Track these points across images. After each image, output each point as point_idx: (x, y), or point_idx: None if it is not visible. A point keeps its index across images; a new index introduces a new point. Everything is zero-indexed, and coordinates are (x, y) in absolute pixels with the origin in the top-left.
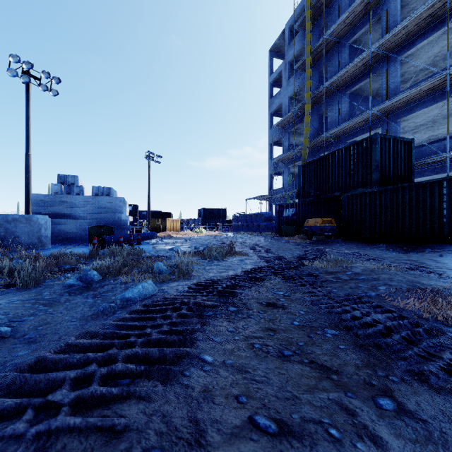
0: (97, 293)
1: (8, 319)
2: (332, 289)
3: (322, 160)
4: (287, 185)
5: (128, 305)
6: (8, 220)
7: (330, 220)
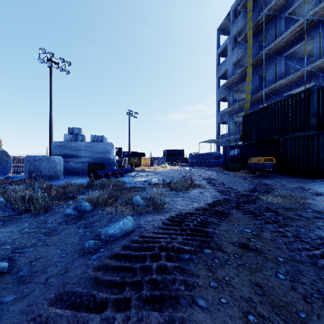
0: (88, 222)
1: (11, 250)
2: (299, 229)
3: (263, 110)
4: (231, 131)
5: (110, 241)
6: (35, 160)
7: (271, 158)
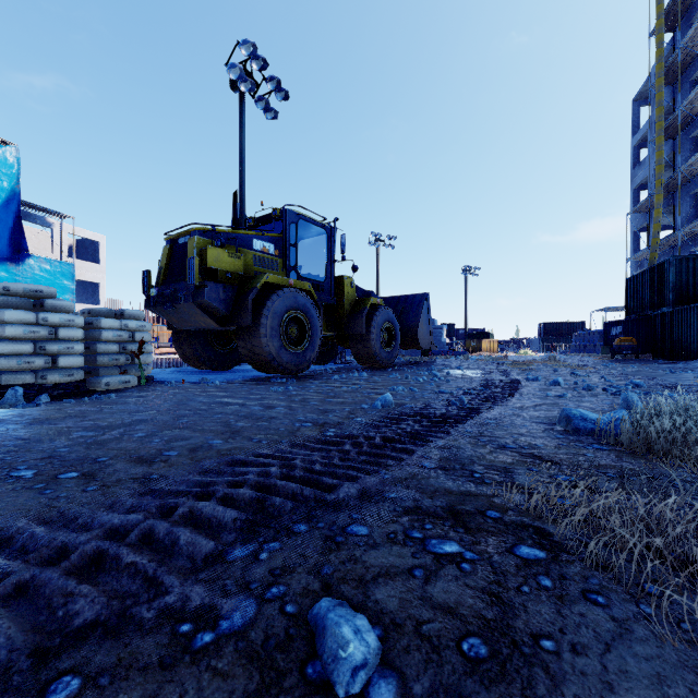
0: None
1: None
2: None
3: (641, 276)
4: None
5: None
6: None
7: (631, 339)
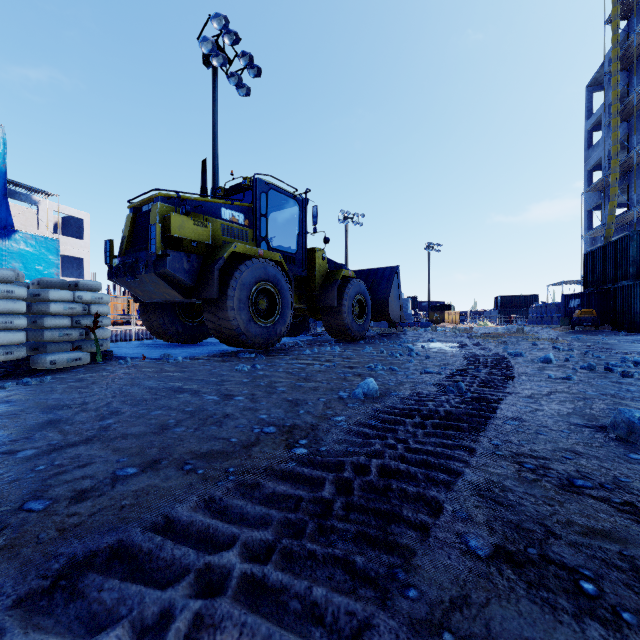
0: None
1: None
2: None
3: (599, 251)
4: None
5: None
6: None
7: (591, 312)
